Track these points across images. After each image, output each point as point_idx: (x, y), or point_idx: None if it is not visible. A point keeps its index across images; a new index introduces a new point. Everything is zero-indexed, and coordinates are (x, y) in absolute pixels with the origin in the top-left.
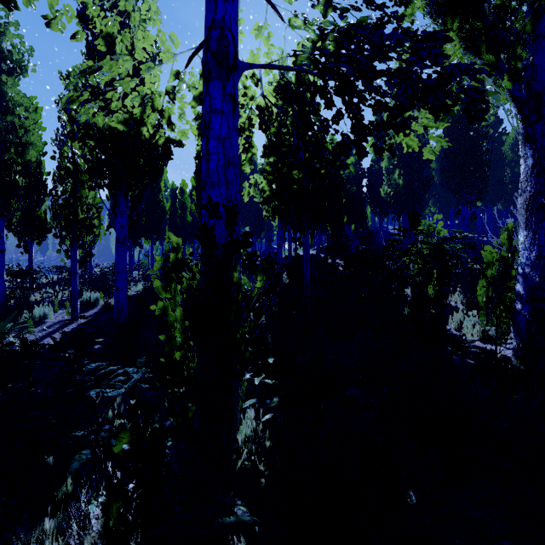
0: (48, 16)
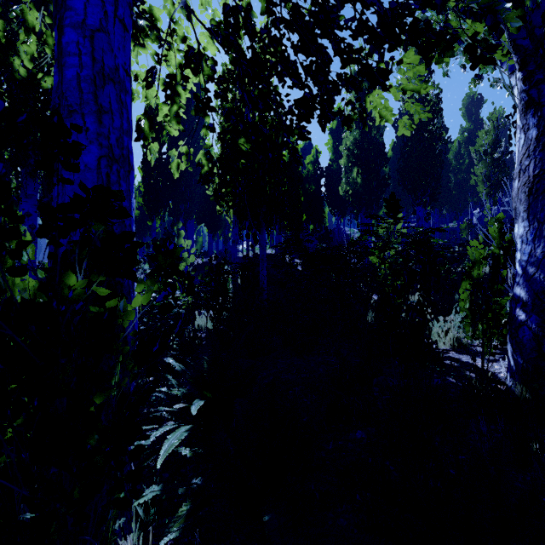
0: None
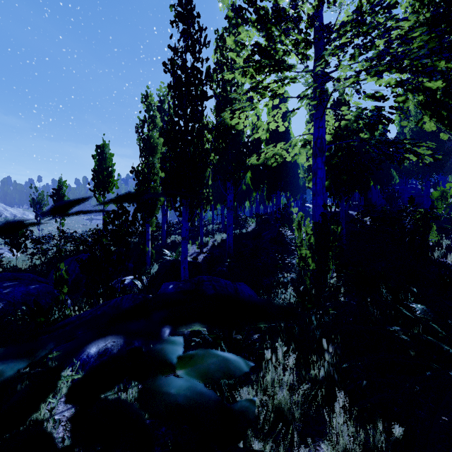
0: (238, 125)
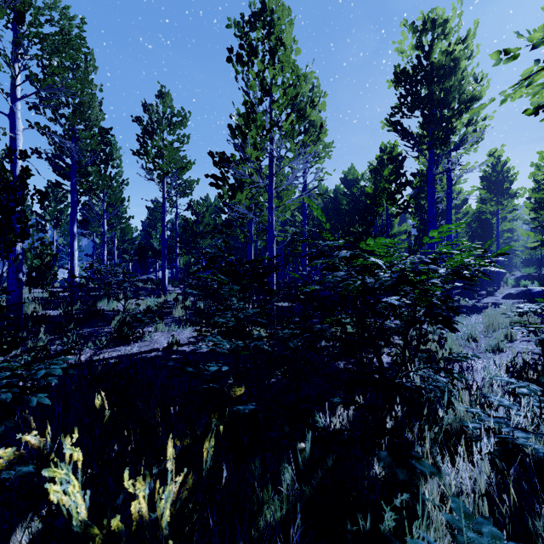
0: None
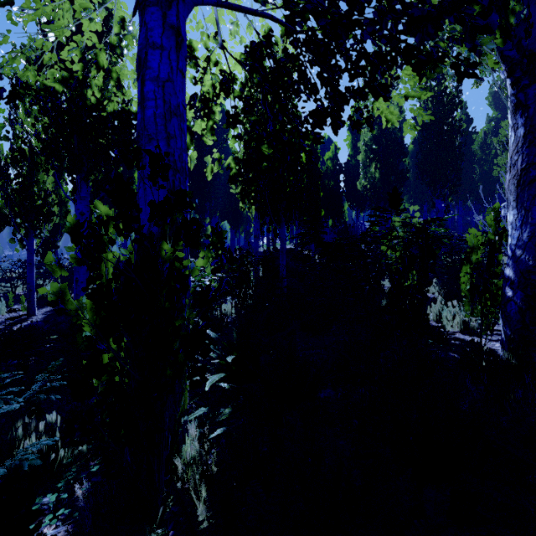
0: None
